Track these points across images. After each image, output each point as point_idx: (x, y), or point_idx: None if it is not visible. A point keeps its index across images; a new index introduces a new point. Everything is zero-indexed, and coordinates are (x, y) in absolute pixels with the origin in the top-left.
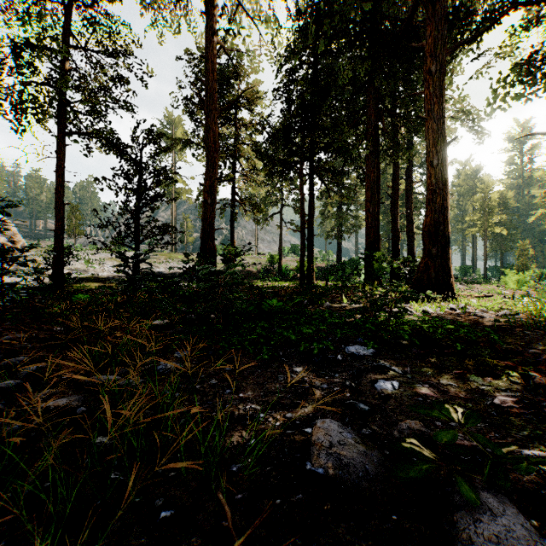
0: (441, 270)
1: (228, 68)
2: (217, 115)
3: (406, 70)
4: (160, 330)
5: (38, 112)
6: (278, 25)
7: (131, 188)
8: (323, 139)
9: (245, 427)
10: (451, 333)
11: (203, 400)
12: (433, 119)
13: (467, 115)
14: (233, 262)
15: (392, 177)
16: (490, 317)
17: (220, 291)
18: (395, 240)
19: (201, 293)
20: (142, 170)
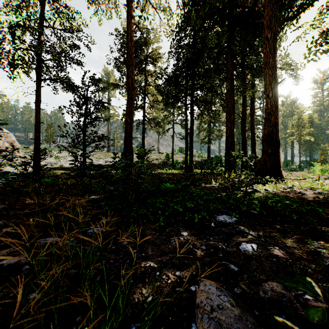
0: (274, 163)
1: (140, 39)
2: (133, 68)
3: (251, 38)
4: (95, 202)
5: (24, 66)
6: (171, 12)
7: (81, 112)
8: (199, 82)
9: (144, 285)
10: (286, 205)
11: (116, 259)
12: (269, 67)
13: (289, 66)
14: (143, 158)
15: (241, 106)
16: (310, 194)
17: (132, 178)
18: (244, 144)
19: (120, 179)
20: (87, 101)
